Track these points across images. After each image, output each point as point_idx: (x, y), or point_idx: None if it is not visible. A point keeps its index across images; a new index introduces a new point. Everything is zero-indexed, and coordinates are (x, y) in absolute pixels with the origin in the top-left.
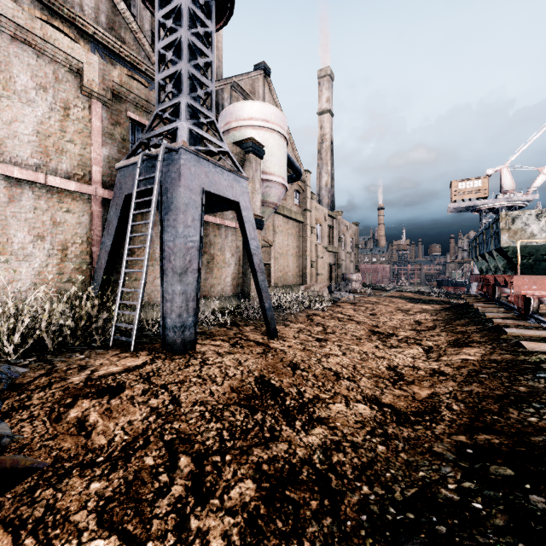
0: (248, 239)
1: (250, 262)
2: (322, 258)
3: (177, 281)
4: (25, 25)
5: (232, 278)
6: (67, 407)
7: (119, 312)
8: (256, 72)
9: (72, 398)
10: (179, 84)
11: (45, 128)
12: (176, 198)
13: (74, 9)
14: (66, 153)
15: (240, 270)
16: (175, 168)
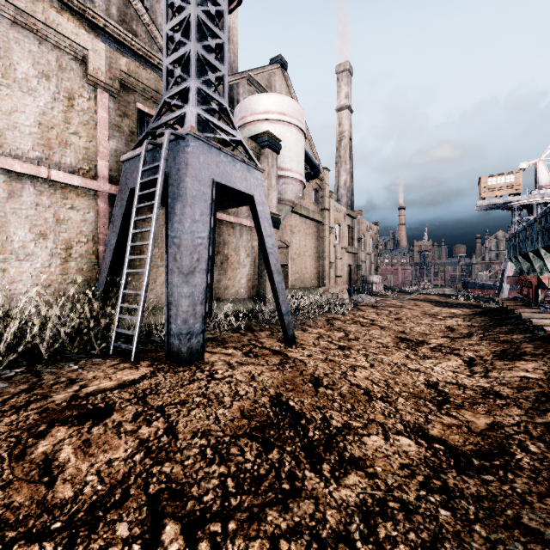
0: (263, 236)
1: (265, 262)
2: (341, 260)
3: (182, 282)
4: (25, 8)
5: (247, 280)
6: (38, 437)
7: (120, 317)
8: (272, 65)
9: (46, 424)
10: (188, 67)
11: (48, 119)
12: (182, 189)
13: (84, 1)
14: (70, 146)
15: (255, 271)
16: (182, 156)
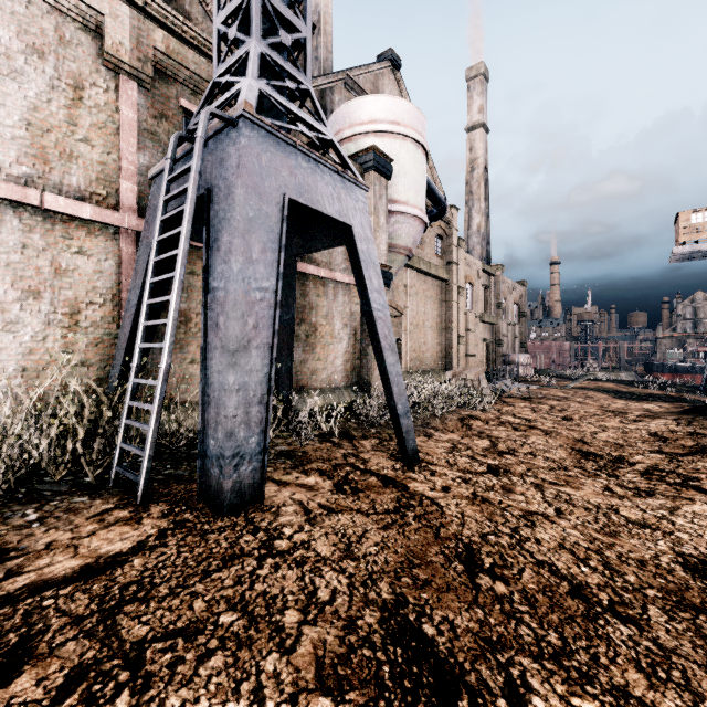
0: (368, 291)
1: (371, 332)
2: (475, 332)
3: (227, 364)
4: None
5: (344, 360)
6: None
7: (128, 422)
8: (380, 63)
9: None
10: (249, 25)
11: (42, 117)
12: (231, 208)
13: None
14: (77, 160)
15: (356, 347)
16: (231, 155)
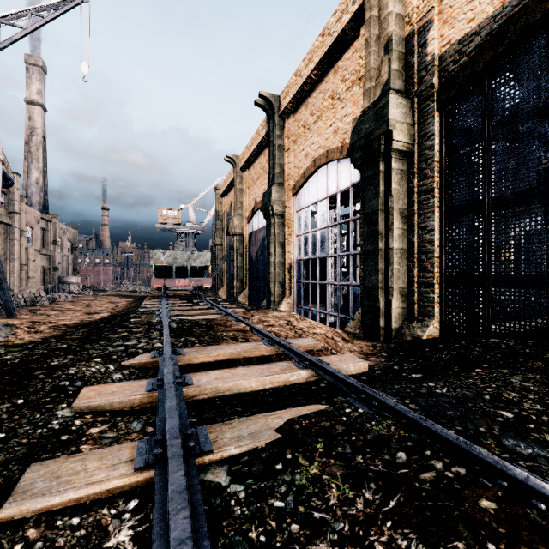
0: None
1: None
2: (35, 261)
3: None
4: None
5: None
6: None
7: None
8: None
9: None
10: None
11: None
12: None
13: None
14: None
15: None
16: None
